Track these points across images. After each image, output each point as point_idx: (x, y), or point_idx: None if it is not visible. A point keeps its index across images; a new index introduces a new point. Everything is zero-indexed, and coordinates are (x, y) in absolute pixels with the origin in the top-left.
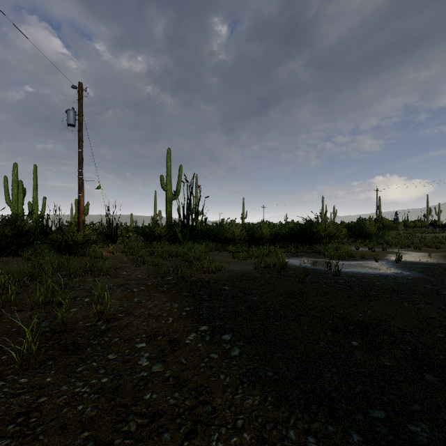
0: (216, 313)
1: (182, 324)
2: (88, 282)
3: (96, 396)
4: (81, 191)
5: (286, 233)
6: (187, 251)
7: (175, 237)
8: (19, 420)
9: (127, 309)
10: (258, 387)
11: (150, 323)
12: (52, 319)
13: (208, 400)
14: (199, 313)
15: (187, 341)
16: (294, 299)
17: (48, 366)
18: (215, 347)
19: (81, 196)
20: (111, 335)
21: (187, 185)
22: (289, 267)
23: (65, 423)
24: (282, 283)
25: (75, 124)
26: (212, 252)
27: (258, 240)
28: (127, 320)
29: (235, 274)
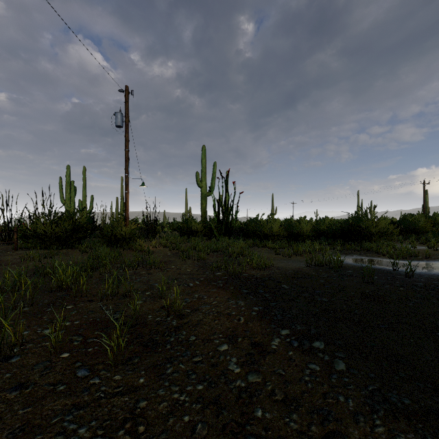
0: (290, 315)
1: (257, 325)
2: (143, 275)
3: (199, 407)
4: (128, 189)
5: (327, 229)
6: (225, 246)
7: (210, 233)
8: (127, 428)
9: (191, 305)
10: (402, 420)
11: (223, 322)
12: (122, 311)
13: (341, 430)
14: (271, 314)
15: (273, 346)
16: (373, 302)
17: (135, 364)
18: (310, 357)
19: (127, 193)
20: (186, 333)
21: (222, 181)
22: (344, 266)
23: (177, 438)
24: (346, 283)
25: (122, 125)
26: (250, 248)
27: (297, 237)
28: (196, 317)
29: (288, 272)
